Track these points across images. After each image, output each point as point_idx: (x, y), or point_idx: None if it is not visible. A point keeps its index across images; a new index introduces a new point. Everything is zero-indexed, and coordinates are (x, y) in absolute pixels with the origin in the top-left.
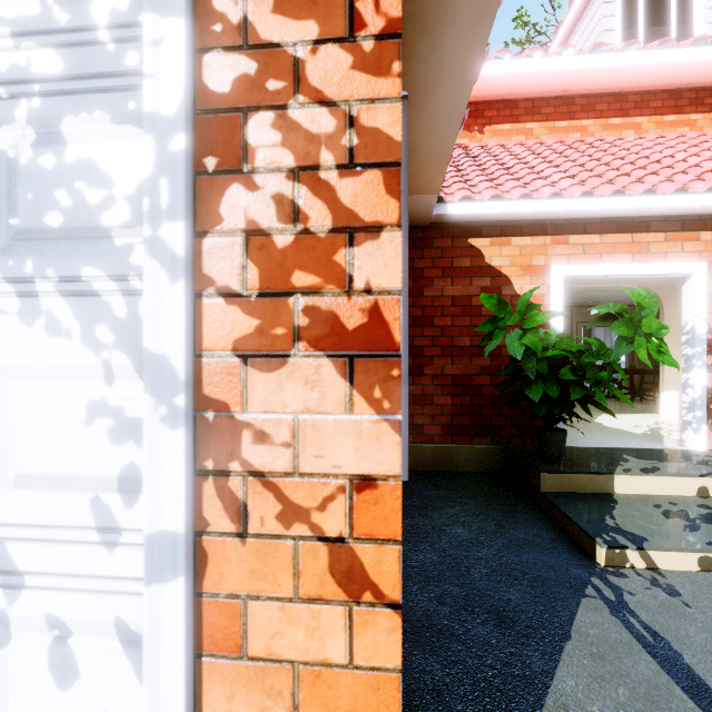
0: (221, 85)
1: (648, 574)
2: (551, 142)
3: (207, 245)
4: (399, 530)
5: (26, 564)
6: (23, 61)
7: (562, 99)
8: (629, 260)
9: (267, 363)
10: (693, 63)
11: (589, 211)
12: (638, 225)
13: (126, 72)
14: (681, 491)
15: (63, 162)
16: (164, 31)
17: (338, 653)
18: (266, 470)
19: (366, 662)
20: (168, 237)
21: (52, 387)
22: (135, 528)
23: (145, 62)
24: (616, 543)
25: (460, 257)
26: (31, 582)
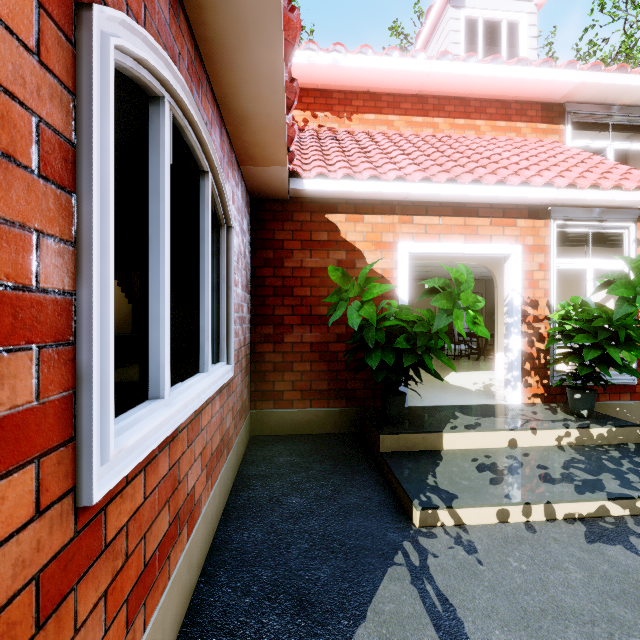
0: None
1: (454, 531)
2: (408, 134)
3: None
4: None
5: None
6: None
7: (418, 97)
8: (462, 241)
9: None
10: (517, 80)
11: (429, 195)
12: (469, 210)
13: None
14: (496, 443)
15: None
16: None
17: None
18: None
19: None
20: None
21: None
22: None
23: None
24: (430, 504)
25: (318, 231)
26: None
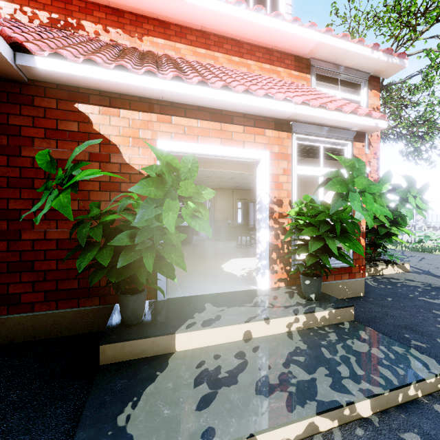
0: None
1: None
2: (192, 60)
3: None
4: None
5: None
6: None
7: (201, 33)
8: (219, 144)
9: None
10: (276, 30)
11: (183, 96)
12: (225, 117)
13: None
14: (231, 337)
15: None
16: None
17: None
18: None
19: None
20: None
21: None
22: None
23: None
24: None
25: (66, 120)
26: None
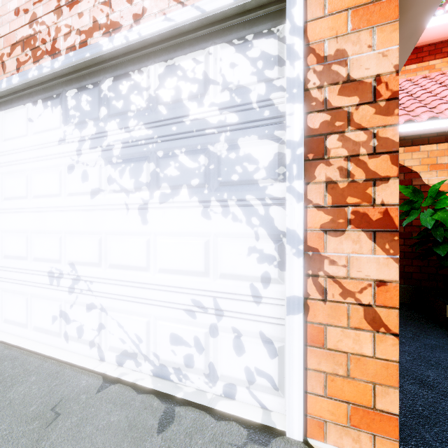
0: (315, 125)
1: None
2: None
3: (309, 188)
4: (398, 303)
5: (224, 307)
6: (223, 119)
7: None
8: None
9: (335, 233)
10: None
11: None
12: None
13: (264, 119)
14: None
15: (239, 156)
16: (294, 109)
17: (368, 351)
18: (335, 275)
19: (381, 356)
20: (296, 186)
21: (234, 241)
22: (267, 297)
23: (286, 122)
24: None
25: None
26: (226, 314)
